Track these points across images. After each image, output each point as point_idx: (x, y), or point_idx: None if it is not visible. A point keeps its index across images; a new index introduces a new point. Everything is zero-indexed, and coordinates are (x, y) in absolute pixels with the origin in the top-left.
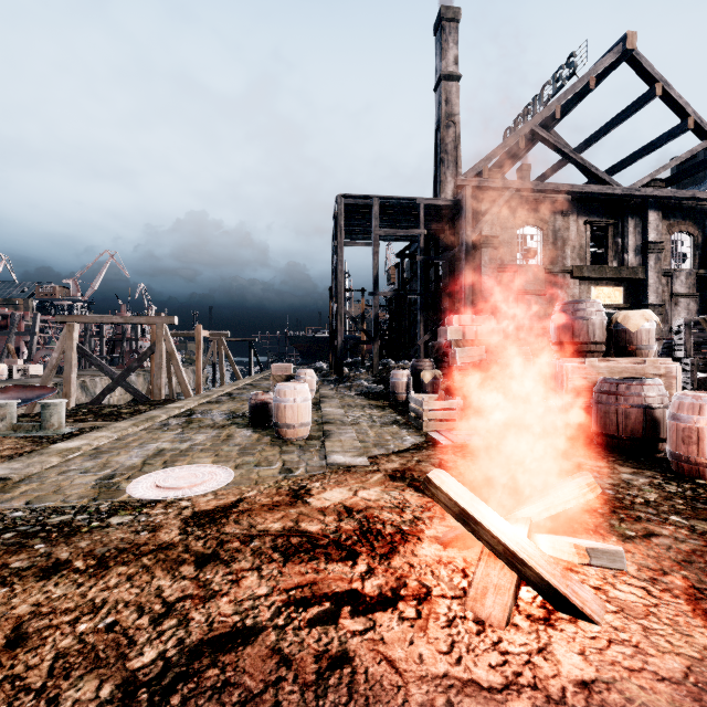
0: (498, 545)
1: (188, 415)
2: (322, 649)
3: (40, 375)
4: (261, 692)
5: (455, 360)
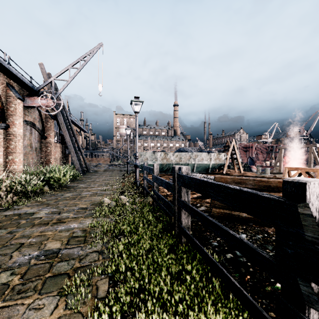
0: None
1: None
2: None
3: None
4: None
5: None
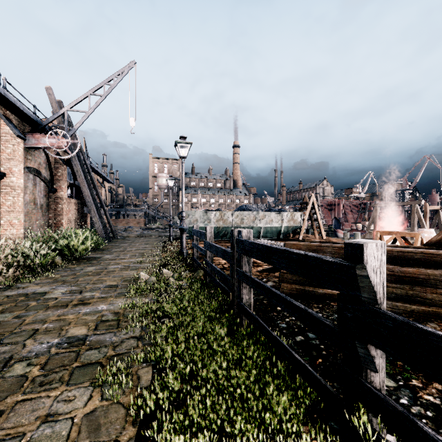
0: None
1: None
2: None
3: None
4: None
5: None
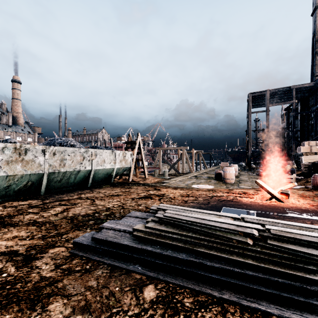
0: (268, 191)
1: (195, 176)
2: (233, 198)
3: (146, 165)
4: (225, 198)
5: (302, 161)
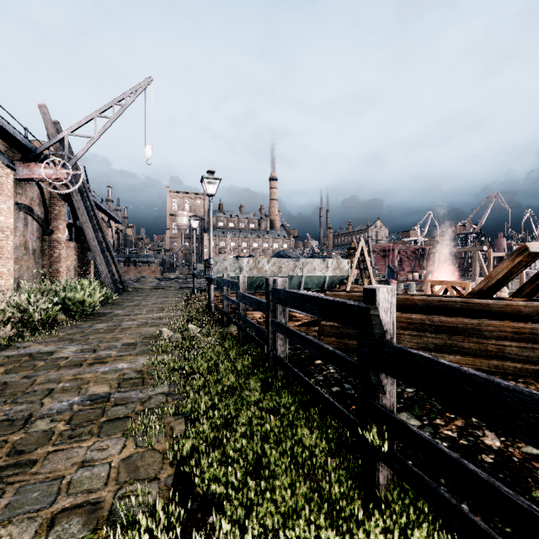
0: None
1: None
2: None
3: None
4: None
5: None
